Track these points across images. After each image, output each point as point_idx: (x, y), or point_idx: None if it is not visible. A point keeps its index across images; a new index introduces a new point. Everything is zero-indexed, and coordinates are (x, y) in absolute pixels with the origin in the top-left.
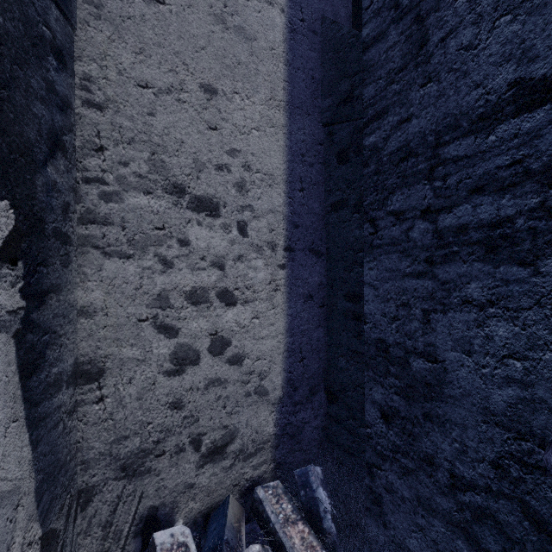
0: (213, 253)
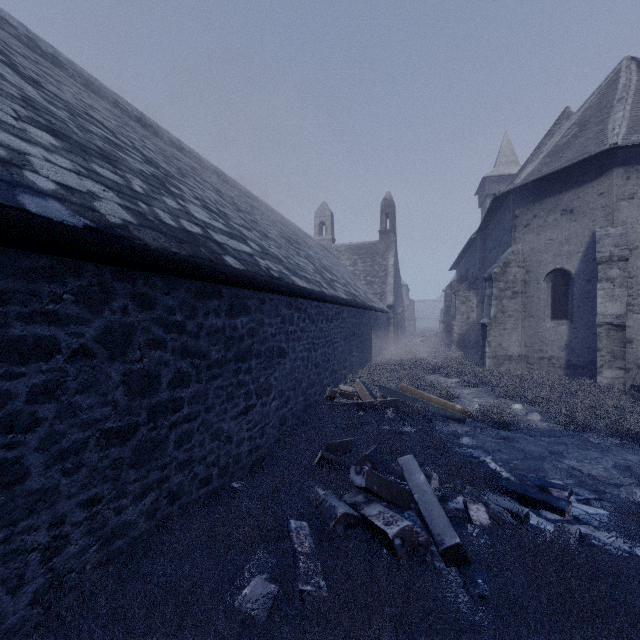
0: None
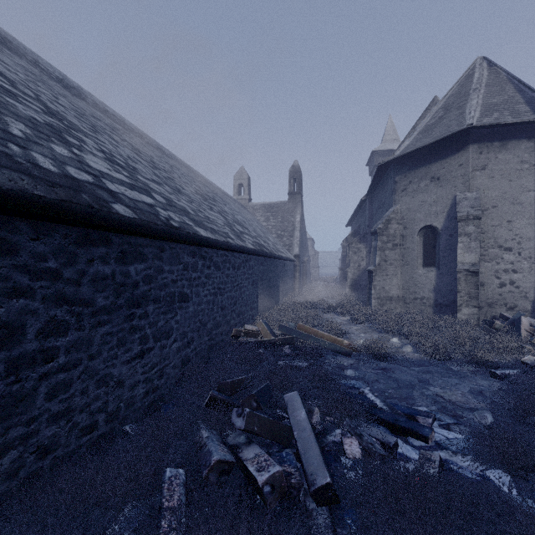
0: (510, 260)
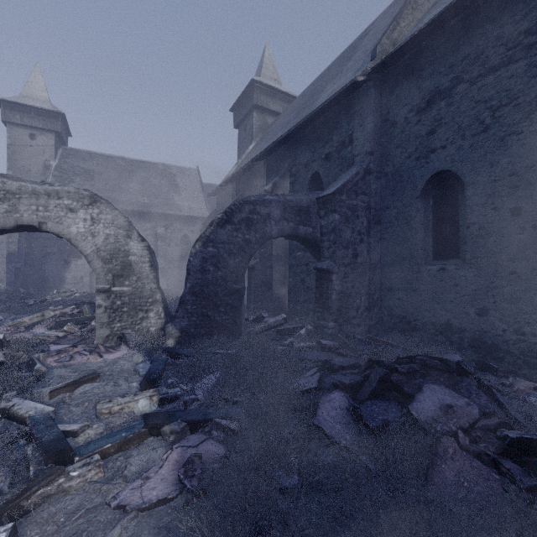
0: None
